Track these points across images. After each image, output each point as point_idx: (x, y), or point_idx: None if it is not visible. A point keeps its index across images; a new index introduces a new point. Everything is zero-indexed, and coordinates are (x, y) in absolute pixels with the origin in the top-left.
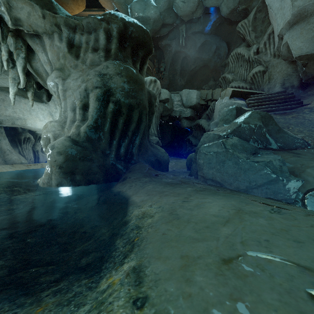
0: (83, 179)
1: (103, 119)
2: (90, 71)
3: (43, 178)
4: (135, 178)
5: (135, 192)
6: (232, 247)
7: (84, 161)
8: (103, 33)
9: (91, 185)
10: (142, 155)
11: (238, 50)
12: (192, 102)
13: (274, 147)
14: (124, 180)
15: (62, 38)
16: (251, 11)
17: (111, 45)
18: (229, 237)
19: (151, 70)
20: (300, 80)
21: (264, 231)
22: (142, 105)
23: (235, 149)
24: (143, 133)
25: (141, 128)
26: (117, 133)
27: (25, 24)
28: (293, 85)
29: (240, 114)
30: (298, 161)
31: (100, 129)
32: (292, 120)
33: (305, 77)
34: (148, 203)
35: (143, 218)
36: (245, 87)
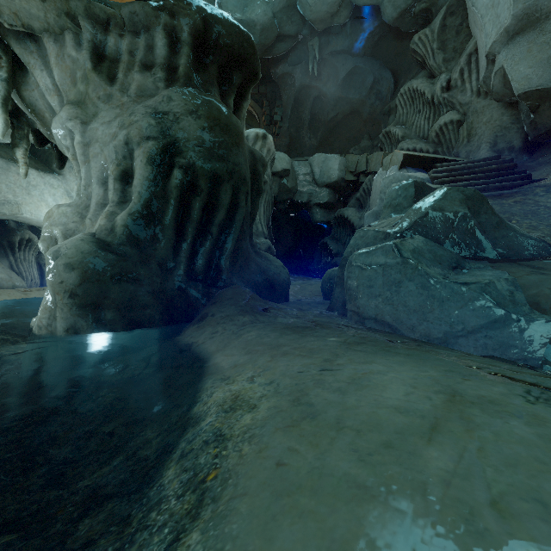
0: (119, 319)
1: (162, 201)
2: (136, 107)
3: (39, 317)
4: (224, 316)
5: (221, 346)
6: (473, 524)
7: (122, 282)
8: (162, 35)
9: (138, 330)
10: (238, 272)
11: (413, 83)
12: (331, 177)
13: (491, 256)
14: (201, 321)
15: (80, 42)
16: (436, 13)
17: (178, 59)
18: (453, 482)
19: (258, 119)
20: (525, 137)
21: (540, 462)
22: (238, 174)
23: (421, 259)
24: (240, 229)
25: (236, 219)
26: (191, 228)
27: (6, 10)
28: (512, 146)
29: (422, 194)
30: (544, 282)
31: (156, 221)
32: (516, 207)
33: (533, 131)
34: (246, 372)
35: (233, 410)
36: (426, 149)
